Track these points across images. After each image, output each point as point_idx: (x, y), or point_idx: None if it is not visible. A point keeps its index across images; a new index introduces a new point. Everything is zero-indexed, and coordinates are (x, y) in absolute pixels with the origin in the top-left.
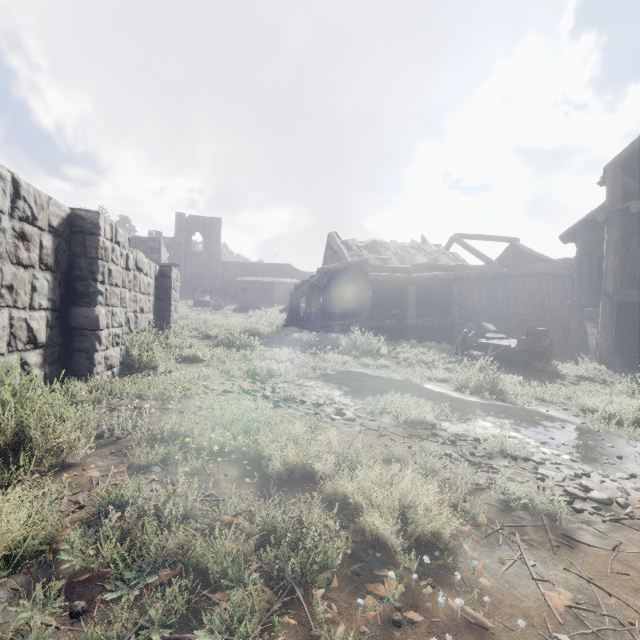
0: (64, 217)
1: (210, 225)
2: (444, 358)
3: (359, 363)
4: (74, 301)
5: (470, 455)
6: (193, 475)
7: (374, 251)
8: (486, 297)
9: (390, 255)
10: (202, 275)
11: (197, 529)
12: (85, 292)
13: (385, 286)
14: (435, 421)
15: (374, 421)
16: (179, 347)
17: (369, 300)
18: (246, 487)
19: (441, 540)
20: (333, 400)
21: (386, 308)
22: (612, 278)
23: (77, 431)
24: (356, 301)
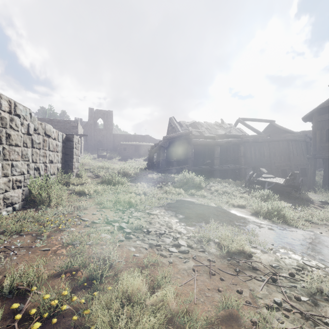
0: None
1: (107, 114)
2: (238, 189)
3: (188, 193)
4: None
5: (296, 299)
6: None
7: (195, 127)
8: (258, 153)
9: (204, 129)
10: (103, 141)
11: None
12: None
13: (201, 146)
14: (251, 252)
15: (203, 252)
16: (76, 184)
17: (192, 154)
18: None
19: None
20: (171, 228)
21: (202, 159)
22: None
23: None
24: (185, 155)
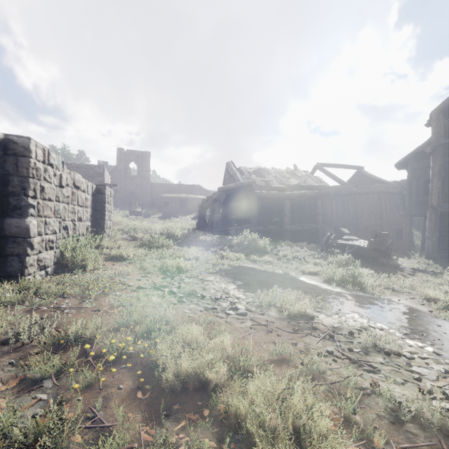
0: None
1: (142, 157)
2: (313, 255)
3: (249, 259)
4: (7, 213)
5: (348, 351)
6: (85, 389)
7: (260, 175)
8: (341, 209)
9: (271, 178)
10: (136, 192)
11: None
12: (17, 205)
13: (268, 201)
14: (313, 314)
15: (262, 315)
16: (110, 247)
17: (256, 211)
18: (137, 404)
19: None
20: (228, 294)
21: (268, 217)
22: (436, 195)
23: None
24: (247, 212)
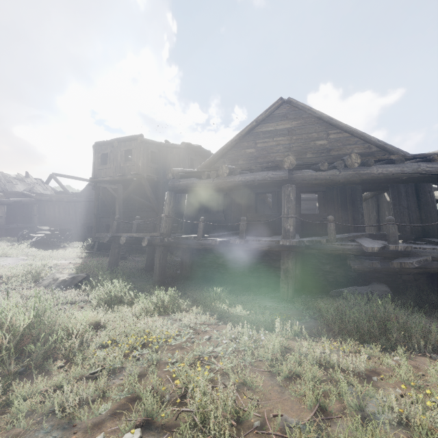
0: None
1: None
2: (7, 244)
3: None
4: None
5: None
6: None
7: None
8: (63, 211)
9: None
10: None
11: None
12: None
13: None
14: None
15: None
16: None
17: None
18: None
19: None
20: None
21: None
22: (96, 209)
23: None
24: None
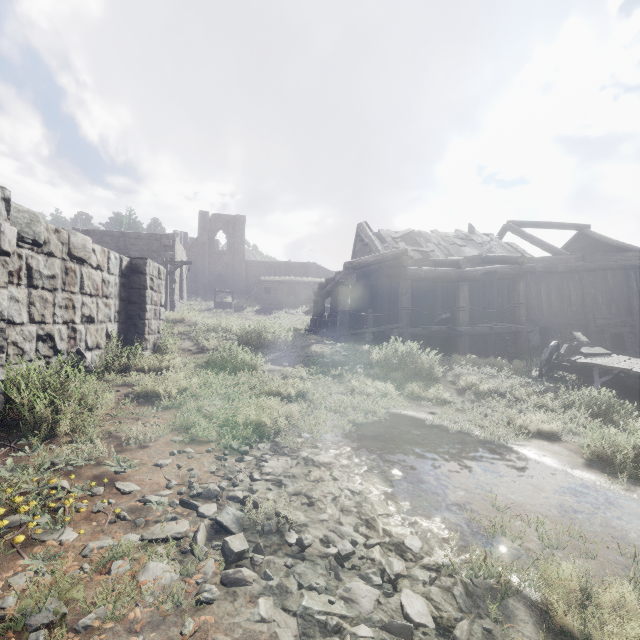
0: None
1: (234, 223)
2: (525, 384)
3: (404, 394)
4: None
5: None
6: None
7: (412, 243)
8: (556, 296)
9: (432, 247)
10: (226, 275)
11: None
12: None
13: (427, 284)
14: None
15: None
16: (148, 370)
17: (409, 301)
18: None
19: None
20: (373, 525)
21: (429, 310)
22: None
23: None
24: (392, 302)
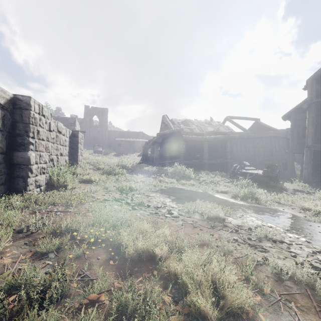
0: (8, 99)
1: (102, 112)
2: (224, 180)
3: (179, 183)
4: (15, 148)
5: (248, 239)
6: (76, 259)
7: (186, 124)
8: (243, 148)
9: (194, 127)
10: (98, 137)
11: (71, 306)
12: (22, 143)
13: (192, 142)
14: (224, 217)
15: (189, 217)
16: (82, 174)
17: (184, 150)
18: (110, 268)
19: (243, 310)
20: (166, 204)
21: (192, 154)
22: (311, 138)
23: (2, 230)
24: (177, 150)
